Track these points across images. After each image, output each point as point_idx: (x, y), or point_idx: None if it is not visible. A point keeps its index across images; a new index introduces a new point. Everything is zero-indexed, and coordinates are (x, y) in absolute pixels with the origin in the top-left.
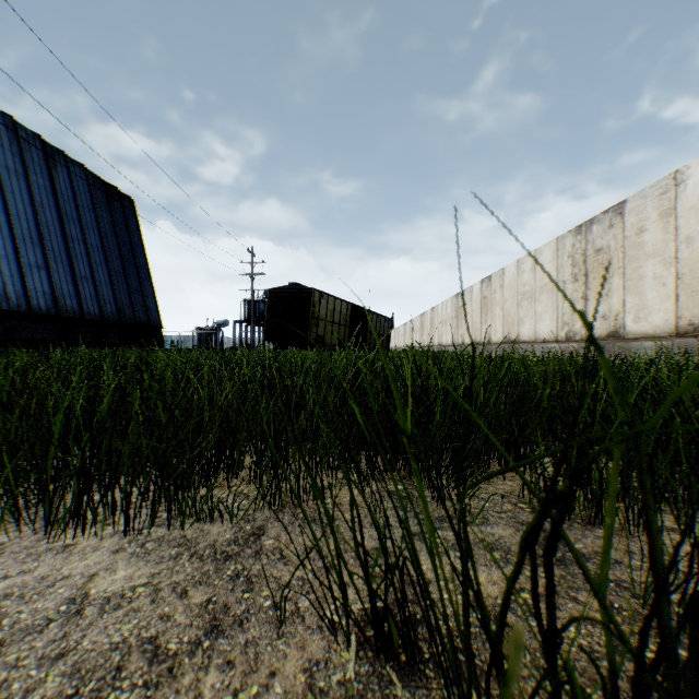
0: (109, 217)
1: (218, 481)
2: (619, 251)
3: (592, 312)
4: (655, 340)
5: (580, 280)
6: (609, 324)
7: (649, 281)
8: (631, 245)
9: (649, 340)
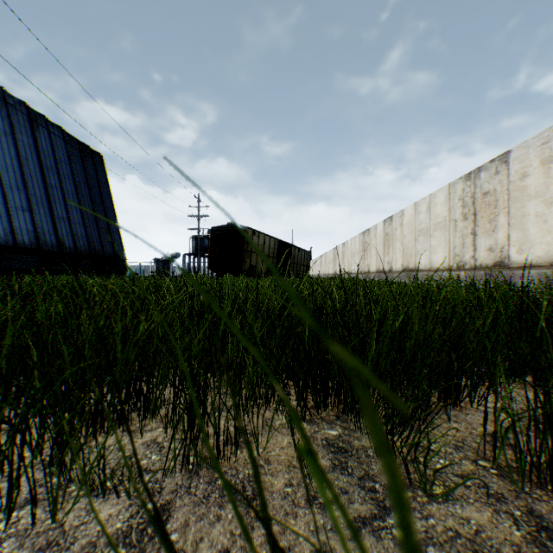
0: (82, 170)
1: (134, 422)
2: (504, 194)
3: (480, 245)
4: (537, 268)
5: (469, 218)
6: (496, 255)
7: (531, 218)
8: (515, 188)
9: (531, 268)
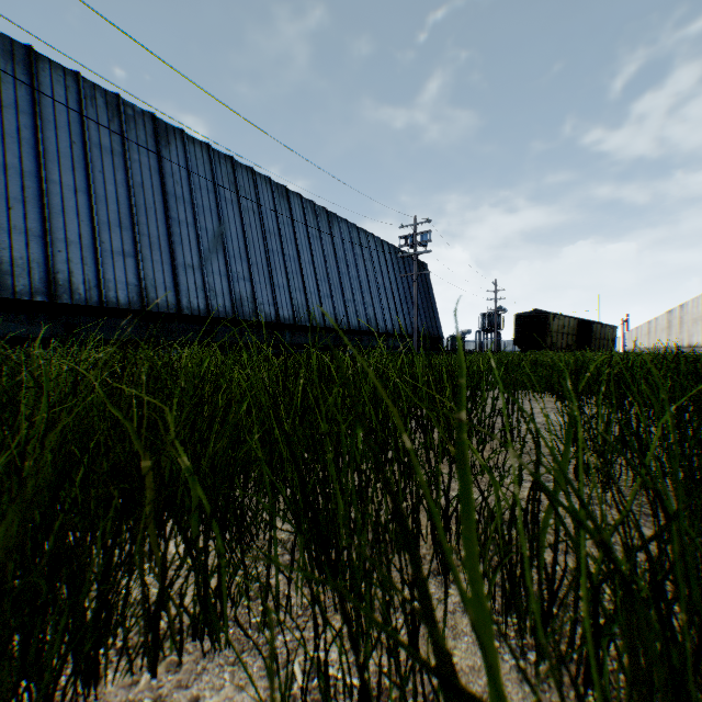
0: (420, 279)
1: None
2: None
3: None
4: None
5: None
6: None
7: None
8: None
9: None
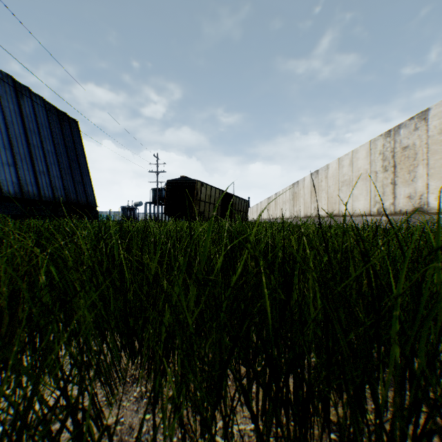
0: (60, 133)
1: None
2: (423, 147)
3: (400, 194)
4: None
5: (389, 170)
6: (415, 202)
7: None
8: (434, 142)
9: None
